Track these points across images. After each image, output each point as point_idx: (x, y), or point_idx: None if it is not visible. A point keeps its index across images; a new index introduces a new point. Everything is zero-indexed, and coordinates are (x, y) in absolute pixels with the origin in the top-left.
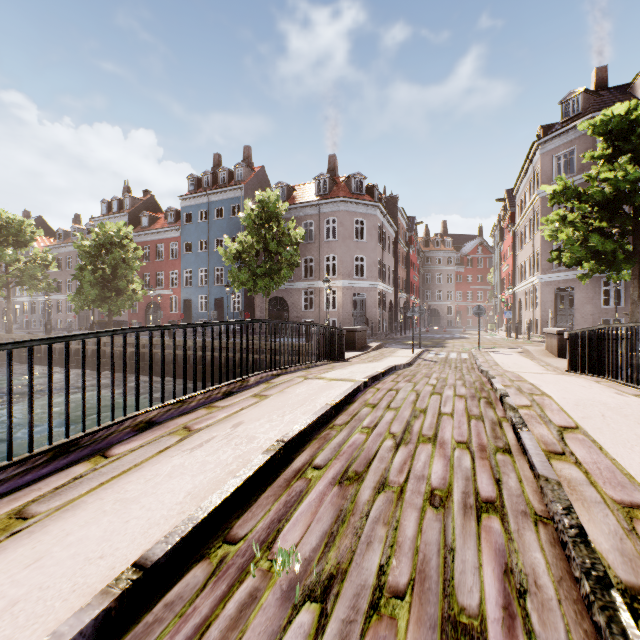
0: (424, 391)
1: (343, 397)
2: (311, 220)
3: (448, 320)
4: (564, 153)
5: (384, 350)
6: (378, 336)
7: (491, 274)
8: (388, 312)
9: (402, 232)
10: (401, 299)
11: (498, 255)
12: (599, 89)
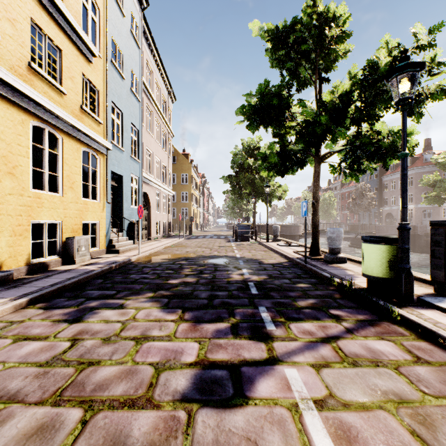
0: None
1: None
2: None
3: None
4: None
5: None
6: None
7: None
8: None
9: None
10: None
11: None
12: None
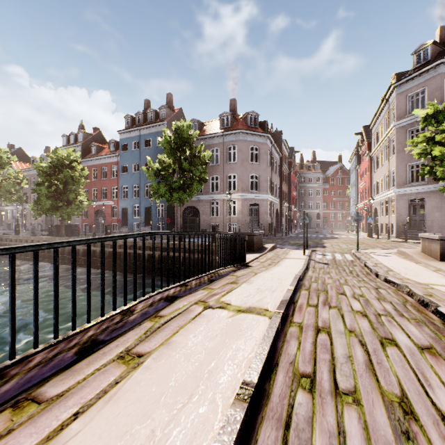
0: (365, 334)
1: (261, 368)
2: (217, 147)
3: (317, 223)
4: (416, 93)
5: (278, 251)
6: (268, 236)
7: (349, 189)
8: (275, 218)
9: (285, 158)
10: (284, 208)
11: (356, 175)
12: (443, 43)
